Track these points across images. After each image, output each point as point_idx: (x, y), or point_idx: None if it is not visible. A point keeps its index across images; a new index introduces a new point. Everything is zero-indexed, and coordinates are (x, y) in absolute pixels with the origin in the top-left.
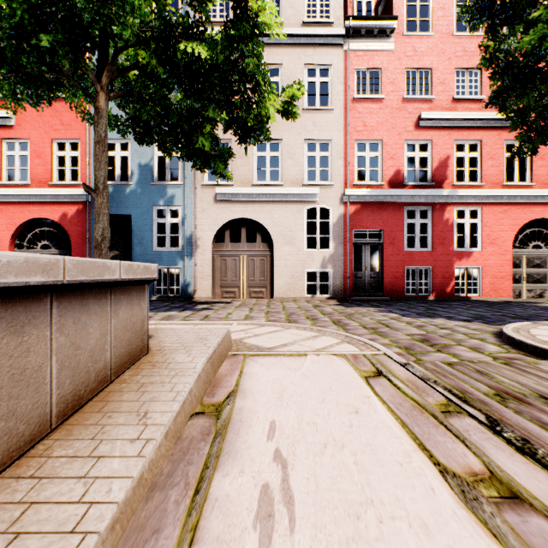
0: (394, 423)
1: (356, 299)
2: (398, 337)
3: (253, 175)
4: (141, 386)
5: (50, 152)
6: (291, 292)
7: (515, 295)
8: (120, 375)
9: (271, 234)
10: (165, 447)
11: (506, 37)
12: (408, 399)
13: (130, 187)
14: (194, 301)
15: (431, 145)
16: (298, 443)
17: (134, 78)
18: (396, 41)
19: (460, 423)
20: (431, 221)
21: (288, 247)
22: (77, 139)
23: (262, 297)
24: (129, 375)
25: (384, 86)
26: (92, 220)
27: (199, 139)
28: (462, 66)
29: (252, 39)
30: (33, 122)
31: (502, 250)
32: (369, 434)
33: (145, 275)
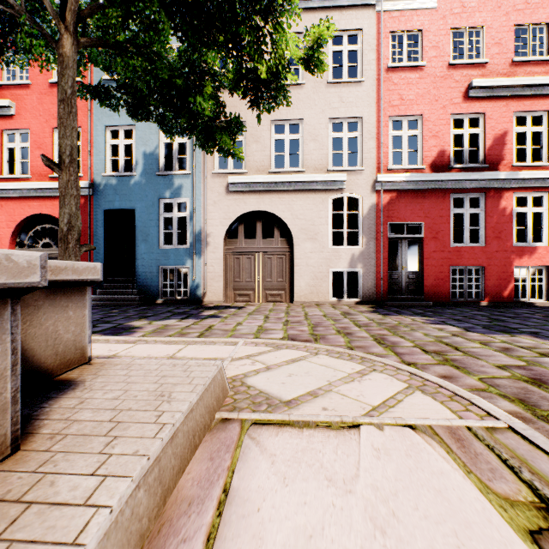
0: None
1: (391, 304)
2: (489, 373)
3: (270, 162)
4: None
5: (51, 143)
6: (314, 295)
7: None
8: None
9: (291, 228)
10: None
11: None
12: None
13: (134, 179)
14: (203, 306)
15: (483, 119)
16: None
17: None
18: None
19: None
20: (484, 210)
21: (310, 244)
22: (79, 128)
23: (280, 301)
24: None
25: (424, 50)
26: (94, 215)
27: (198, 100)
28: (524, 21)
29: None
30: (34, 111)
31: None
32: None
33: None
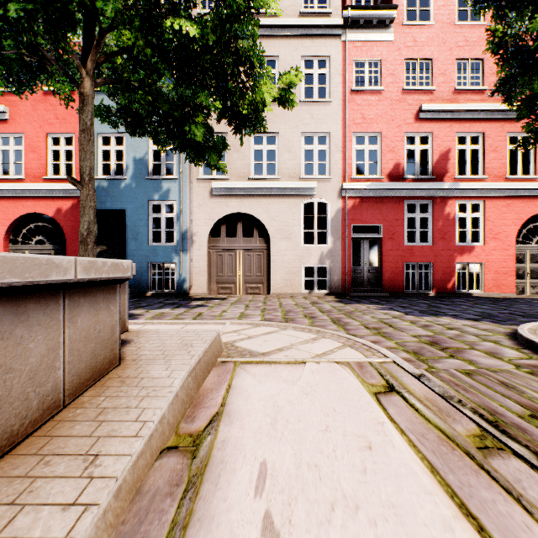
0: (420, 466)
1: (355, 295)
2: (404, 339)
3: (250, 169)
4: (100, 413)
5: (45, 147)
6: (288, 288)
7: (518, 291)
8: (78, 396)
9: (268, 229)
10: (115, 511)
11: (515, 20)
12: (432, 427)
13: (125, 182)
14: (189, 297)
15: (431, 137)
16: (296, 503)
17: (124, 65)
18: (395, 31)
19: (506, 467)
20: (432, 215)
21: (285, 242)
22: (72, 134)
23: (259, 293)
24: (90, 396)
25: (383, 77)
26: None
27: (192, 128)
28: (464, 56)
29: (245, 17)
30: (28, 116)
31: (505, 245)
32: (390, 486)
33: (115, 273)
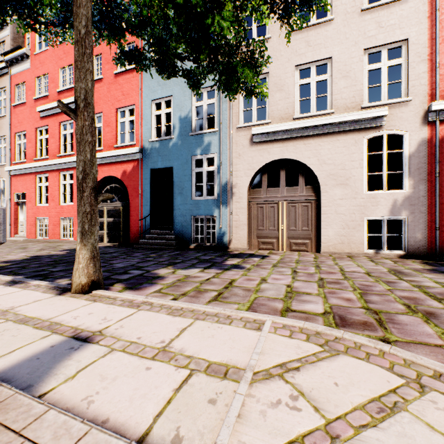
0: None
1: None
2: None
3: (294, 108)
4: None
5: (115, 120)
6: (344, 246)
7: None
8: None
9: (317, 174)
10: None
11: None
12: None
13: (172, 141)
14: (228, 253)
15: None
16: None
17: None
18: None
19: None
20: None
21: (339, 190)
22: (133, 106)
23: (305, 250)
24: None
25: None
26: (144, 175)
27: (215, 19)
28: None
29: None
30: (105, 98)
31: None
32: None
33: None
